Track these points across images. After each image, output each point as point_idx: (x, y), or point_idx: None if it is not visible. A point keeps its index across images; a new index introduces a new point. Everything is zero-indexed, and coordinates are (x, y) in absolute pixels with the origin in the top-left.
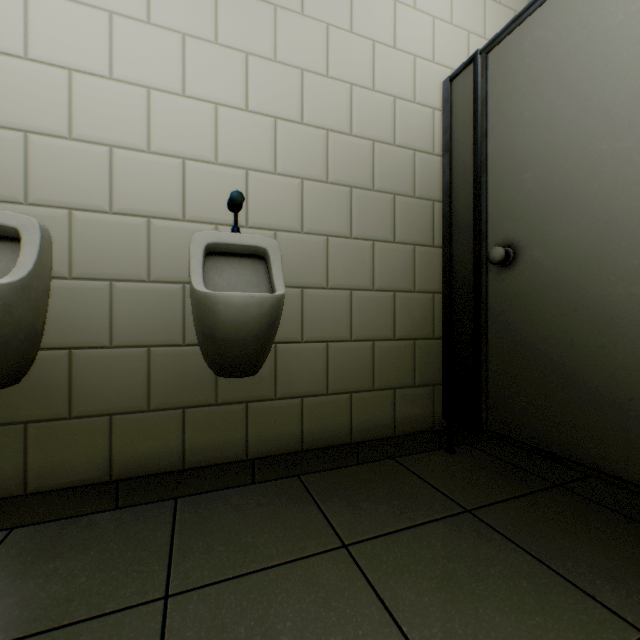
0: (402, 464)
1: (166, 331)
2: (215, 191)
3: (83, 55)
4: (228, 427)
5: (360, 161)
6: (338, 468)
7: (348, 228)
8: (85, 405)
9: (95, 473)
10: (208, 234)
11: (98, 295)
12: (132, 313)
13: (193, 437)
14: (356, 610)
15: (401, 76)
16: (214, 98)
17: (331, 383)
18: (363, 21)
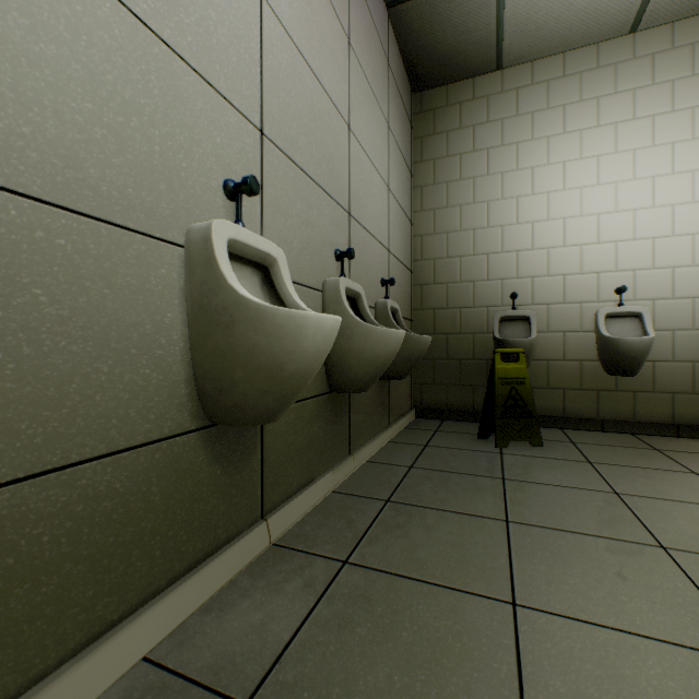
0: None
1: None
2: None
3: (658, 230)
4: None
5: None
6: None
7: None
8: (659, 387)
9: (664, 419)
10: None
11: (665, 337)
12: (683, 346)
13: None
14: None
15: None
16: None
17: None
18: None
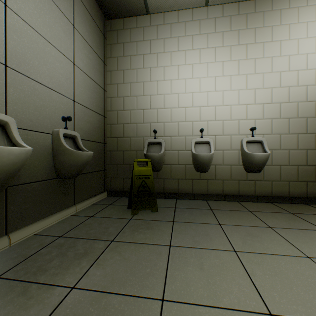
0: (310, 205)
1: (234, 161)
2: (246, 126)
3: (217, 102)
4: (249, 186)
5: (292, 109)
6: (284, 203)
7: (288, 131)
8: (218, 177)
9: (219, 192)
10: (246, 138)
11: (220, 153)
12: (227, 157)
13: (241, 188)
14: (296, 219)
15: (309, 78)
16: (246, 103)
17: (281, 178)
18: (293, 65)
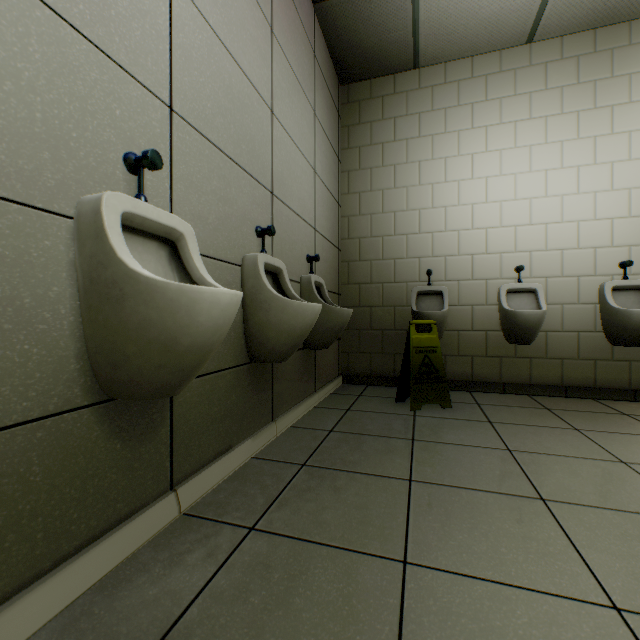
0: None
1: (585, 325)
2: (610, 260)
3: (550, 217)
4: (618, 372)
5: None
6: None
7: None
8: (551, 354)
9: (555, 381)
10: (612, 282)
11: (556, 311)
12: (570, 318)
13: (599, 374)
14: None
15: None
16: (610, 216)
17: None
18: None
